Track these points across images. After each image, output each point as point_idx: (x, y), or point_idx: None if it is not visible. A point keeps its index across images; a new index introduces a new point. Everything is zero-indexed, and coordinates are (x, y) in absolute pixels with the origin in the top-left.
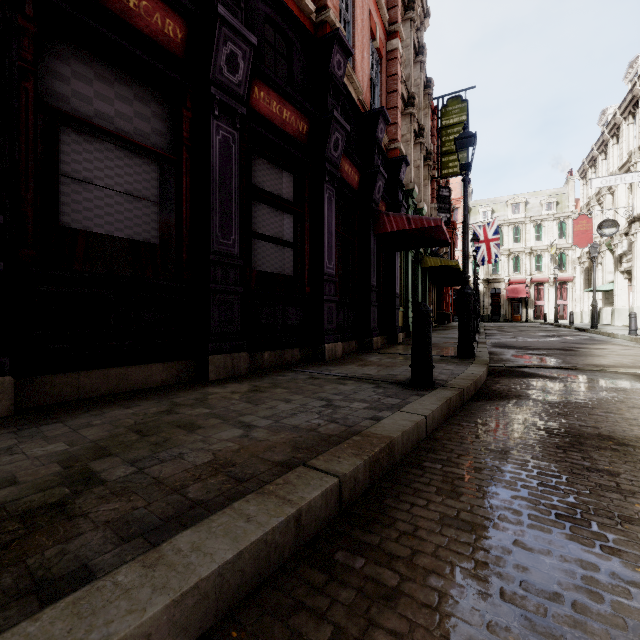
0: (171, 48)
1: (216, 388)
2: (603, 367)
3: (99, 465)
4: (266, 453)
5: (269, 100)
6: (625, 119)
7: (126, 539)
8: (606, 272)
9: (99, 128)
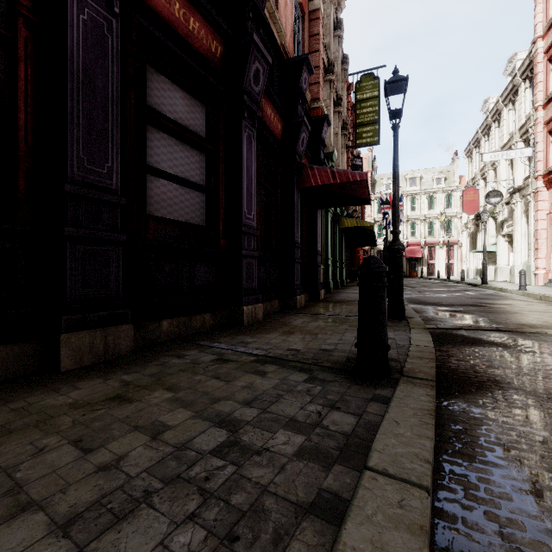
0: None
1: (53, 393)
2: (540, 328)
3: None
4: None
5: None
6: (506, 106)
7: None
8: (489, 236)
9: None
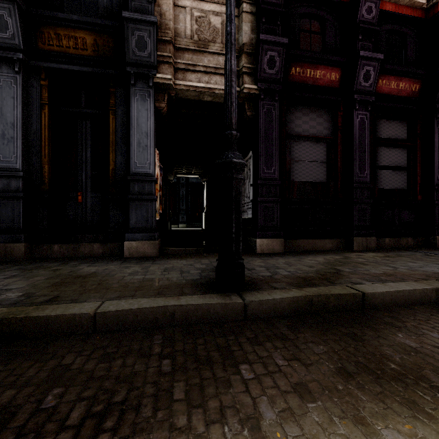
0: (333, 85)
1: (361, 253)
2: None
3: (337, 267)
4: (411, 275)
5: (389, 83)
6: None
7: (368, 281)
8: None
9: (304, 136)
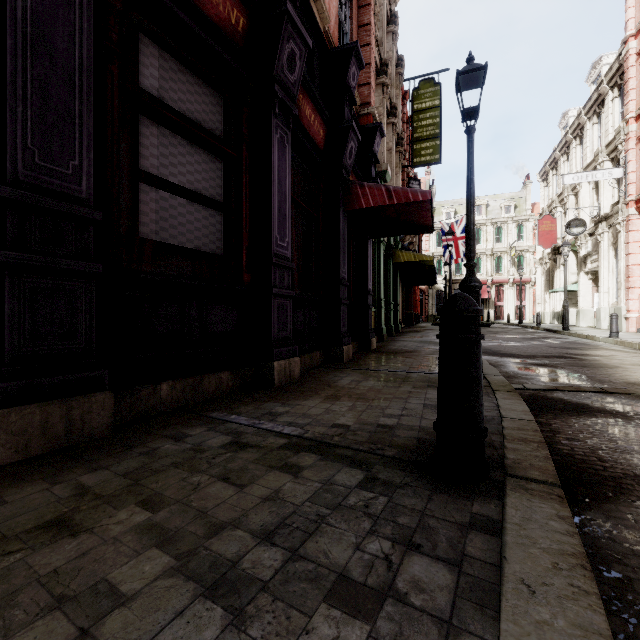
0: None
1: None
2: None
3: None
4: None
5: None
6: (589, 119)
7: None
8: (569, 273)
9: None
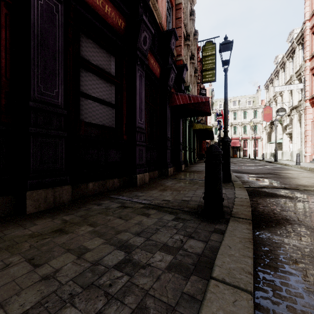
0: None
1: (20, 227)
2: (310, 187)
3: None
4: None
5: None
6: (288, 60)
7: None
8: (278, 134)
9: None
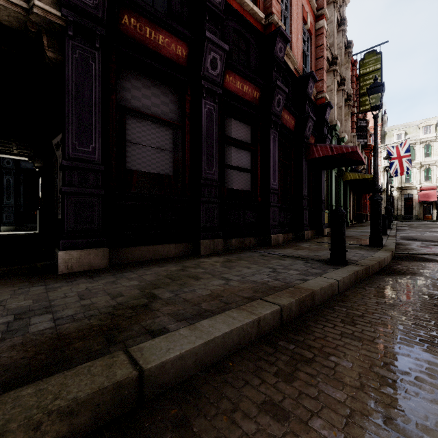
0: (180, 62)
1: (205, 259)
2: None
3: (156, 291)
4: (239, 292)
5: (235, 81)
6: None
7: (178, 320)
8: None
9: (144, 114)
